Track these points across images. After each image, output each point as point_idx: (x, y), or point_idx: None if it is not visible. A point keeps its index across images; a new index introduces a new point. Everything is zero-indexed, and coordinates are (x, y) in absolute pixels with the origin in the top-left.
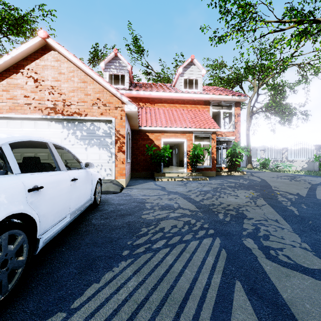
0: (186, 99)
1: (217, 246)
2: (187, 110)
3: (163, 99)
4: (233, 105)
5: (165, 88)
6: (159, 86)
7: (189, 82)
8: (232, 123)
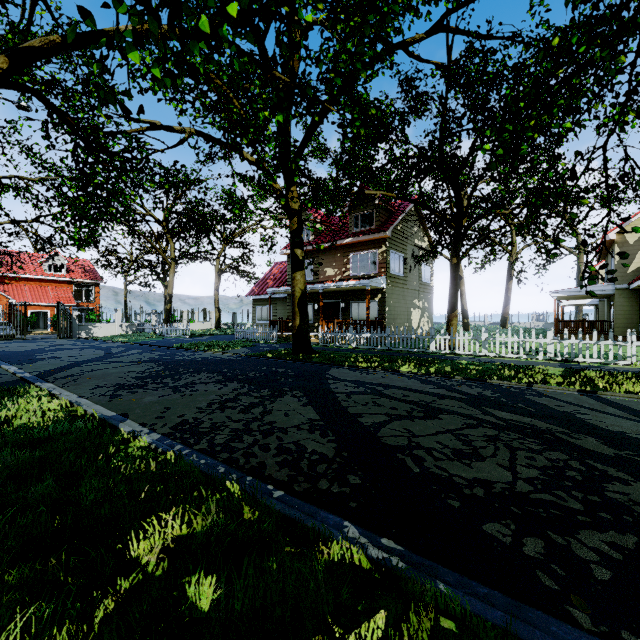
0: (51, 279)
1: (45, 337)
2: (52, 288)
3: (30, 278)
4: (94, 285)
5: (31, 267)
6: (25, 262)
7: (55, 267)
8: (94, 298)
